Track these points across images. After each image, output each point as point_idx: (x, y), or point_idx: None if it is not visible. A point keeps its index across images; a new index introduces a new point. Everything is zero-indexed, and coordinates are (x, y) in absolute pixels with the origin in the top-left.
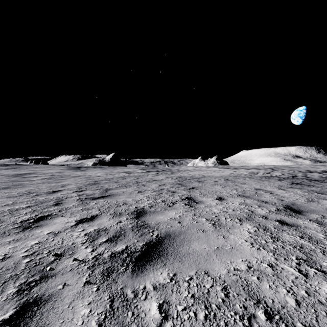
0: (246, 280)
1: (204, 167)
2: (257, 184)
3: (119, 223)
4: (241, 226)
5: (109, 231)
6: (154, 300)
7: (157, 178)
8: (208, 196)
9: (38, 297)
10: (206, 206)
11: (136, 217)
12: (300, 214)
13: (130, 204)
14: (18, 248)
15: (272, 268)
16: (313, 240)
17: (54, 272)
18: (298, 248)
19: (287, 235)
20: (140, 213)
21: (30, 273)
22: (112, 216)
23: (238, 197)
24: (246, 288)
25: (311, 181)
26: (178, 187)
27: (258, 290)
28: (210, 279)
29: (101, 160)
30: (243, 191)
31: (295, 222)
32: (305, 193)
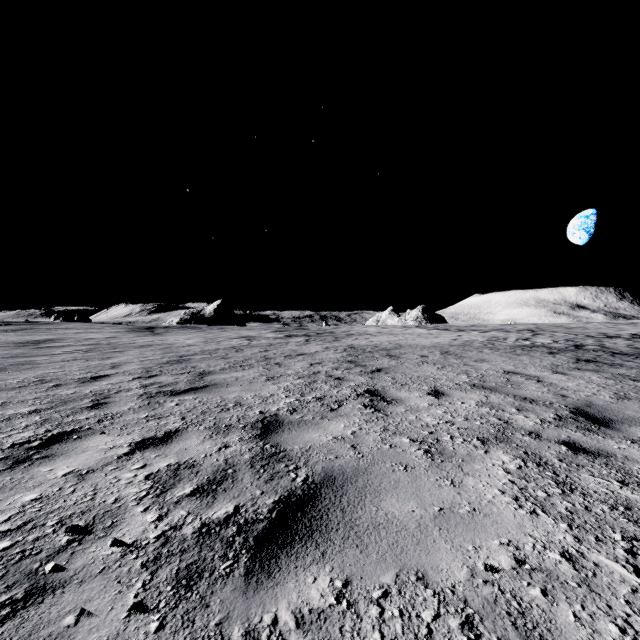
0: (517, 599)
1: (398, 328)
2: (508, 362)
3: (223, 448)
4: (487, 455)
5: (201, 468)
6: None
7: (306, 350)
8: (410, 387)
9: None
10: (408, 410)
11: (260, 435)
12: (608, 428)
13: (248, 406)
14: None
15: (573, 564)
16: None
17: (62, 577)
18: (620, 509)
19: (590, 477)
20: (269, 426)
21: (4, 581)
22: (209, 433)
23: (472, 390)
24: (519, 622)
25: (614, 355)
26: (349, 368)
27: (550, 628)
28: (430, 595)
29: (197, 314)
30: (482, 376)
31: (601, 445)
32: (608, 381)
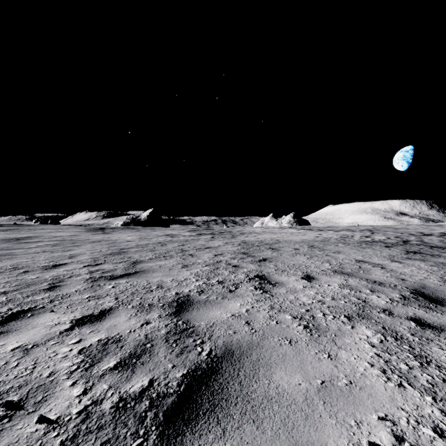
0: None
1: (276, 229)
2: (358, 254)
3: (145, 324)
4: (354, 330)
5: (125, 342)
6: None
7: (212, 244)
8: (288, 273)
9: None
10: (288, 291)
11: (175, 312)
12: (443, 306)
13: (167, 288)
14: None
15: None
16: None
17: None
18: None
19: (440, 350)
20: (182, 305)
21: None
22: (135, 311)
23: (335, 275)
24: None
25: (432, 248)
26: (243, 258)
27: None
28: None
29: (135, 219)
30: (341, 264)
31: (442, 321)
32: (433, 267)
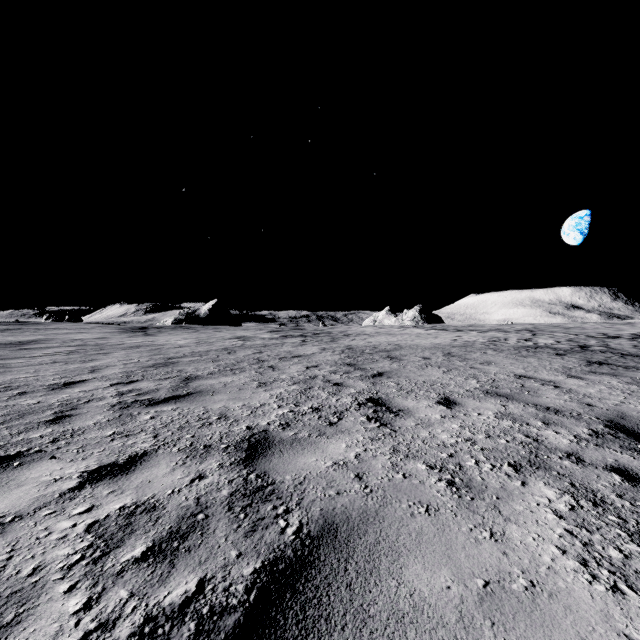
0: None
1: (395, 328)
2: (517, 365)
3: (197, 480)
4: (526, 488)
5: (163, 512)
6: None
7: (302, 351)
8: (417, 395)
9: None
10: (418, 424)
11: (245, 459)
12: None
13: (234, 419)
14: None
15: None
16: None
17: None
18: None
19: None
20: (256, 447)
21: None
22: (183, 456)
23: (487, 397)
24: None
25: (625, 356)
26: (348, 372)
27: None
28: None
29: (191, 314)
30: (493, 381)
31: None
32: (631, 386)
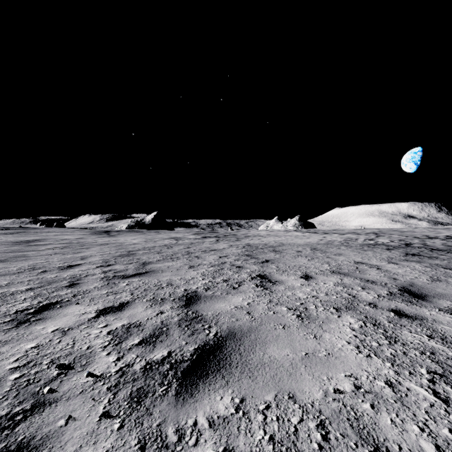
0: (354, 410)
1: (281, 232)
2: (358, 256)
3: (160, 314)
4: (339, 318)
5: (145, 327)
6: (210, 447)
7: (217, 247)
8: (289, 273)
9: (25, 441)
10: (286, 288)
11: (185, 305)
12: (423, 301)
13: (176, 285)
14: (5, 354)
15: (392, 388)
16: (449, 341)
17: (55, 396)
18: (427, 354)
19: (409, 333)
20: (191, 299)
21: (17, 398)
22: (150, 303)
23: (332, 274)
24: (354, 424)
25: (432, 250)
26: (246, 259)
27: (375, 428)
28: (297, 407)
29: (139, 222)
30: (339, 265)
31: (418, 312)
32: (426, 268)
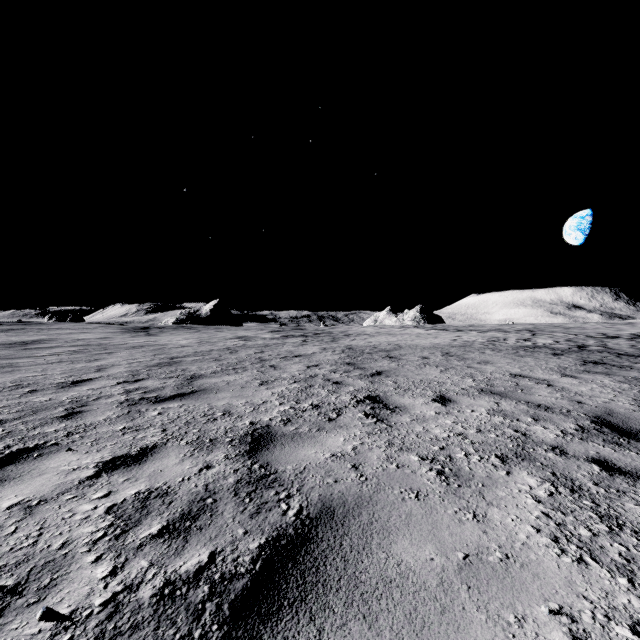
0: None
1: (396, 328)
2: (513, 364)
3: (205, 469)
4: (510, 477)
5: (175, 497)
6: None
7: (303, 351)
8: (414, 393)
9: None
10: (413, 420)
11: (249, 451)
12: (638, 442)
13: (238, 415)
14: None
15: None
16: None
17: None
18: None
19: (637, 507)
20: (259, 441)
21: None
22: (190, 449)
23: (481, 395)
24: None
25: (621, 356)
26: (347, 371)
27: None
28: None
29: (193, 314)
30: (489, 380)
31: (637, 463)
32: (622, 385)
